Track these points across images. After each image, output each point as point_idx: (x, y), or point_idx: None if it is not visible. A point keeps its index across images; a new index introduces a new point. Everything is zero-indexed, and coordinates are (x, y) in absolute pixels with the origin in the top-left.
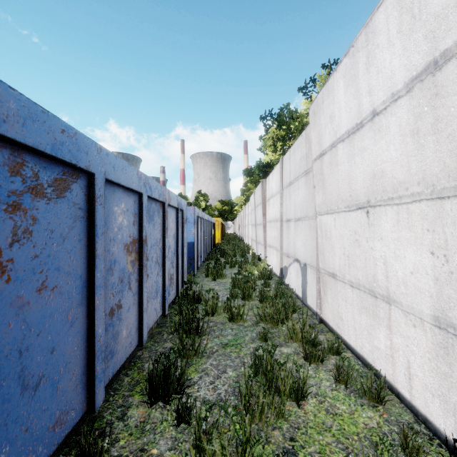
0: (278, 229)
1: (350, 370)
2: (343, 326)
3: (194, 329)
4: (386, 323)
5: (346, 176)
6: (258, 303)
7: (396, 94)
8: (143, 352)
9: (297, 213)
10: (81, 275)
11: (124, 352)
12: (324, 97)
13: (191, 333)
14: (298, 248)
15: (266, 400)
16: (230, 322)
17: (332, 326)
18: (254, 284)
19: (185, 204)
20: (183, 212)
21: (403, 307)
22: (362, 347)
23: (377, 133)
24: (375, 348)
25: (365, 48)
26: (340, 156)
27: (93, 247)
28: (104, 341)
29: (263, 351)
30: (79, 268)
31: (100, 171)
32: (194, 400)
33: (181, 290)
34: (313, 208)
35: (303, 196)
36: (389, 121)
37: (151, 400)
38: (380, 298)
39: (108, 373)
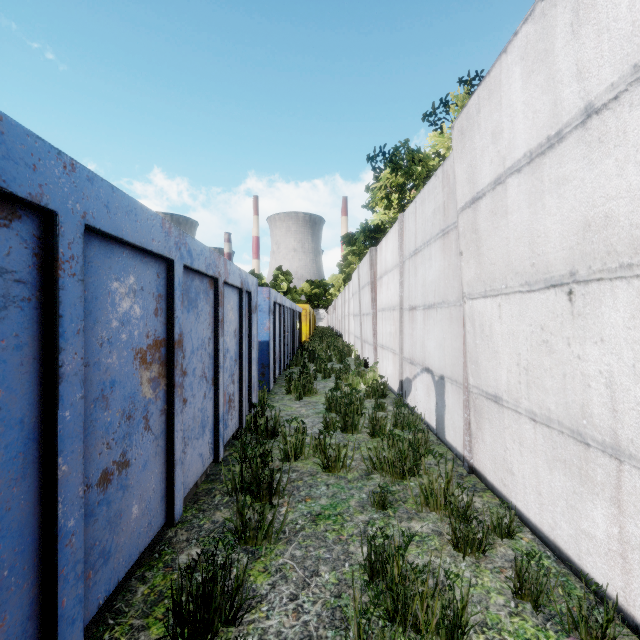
0: (396, 321)
1: (544, 579)
2: (514, 485)
3: (265, 488)
4: (610, 495)
5: (525, 232)
6: (368, 437)
7: None
8: (178, 531)
9: (428, 297)
10: (23, 419)
11: (135, 544)
12: (481, 102)
13: (260, 495)
14: (430, 351)
15: None
16: (324, 472)
17: (492, 482)
18: (361, 406)
19: (254, 283)
20: (250, 295)
21: None
22: (554, 527)
23: (595, 146)
24: (584, 534)
25: None
26: (513, 198)
27: (54, 359)
28: (83, 541)
29: (384, 539)
30: (17, 403)
31: (71, 210)
32: (260, 639)
33: (247, 418)
34: (456, 288)
35: (438, 270)
36: (625, 119)
37: None
38: (596, 447)
39: (95, 596)
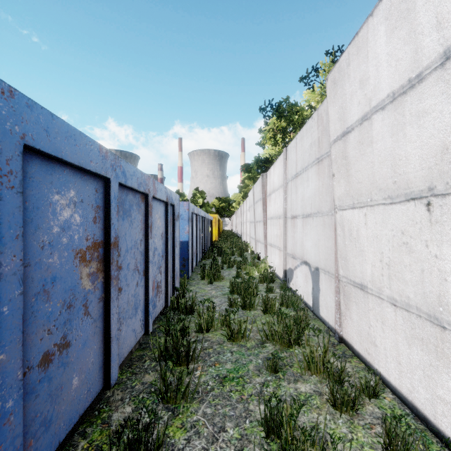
0: (281, 227)
1: (410, 439)
2: (376, 354)
3: (184, 355)
4: None
5: (388, 156)
6: (262, 313)
7: None
8: (115, 391)
9: (306, 209)
10: None
11: (75, 409)
12: (351, 57)
13: (180, 361)
14: (308, 248)
15: None
16: (229, 341)
17: (358, 350)
18: (256, 289)
19: (176, 198)
20: (174, 207)
21: None
22: (412, 390)
23: None
24: (440, 399)
25: None
26: (378, 130)
27: None
28: (22, 417)
29: (278, 402)
30: None
31: (9, 131)
32: None
33: (171, 298)
34: (328, 201)
35: (314, 189)
36: None
37: None
38: None
39: None
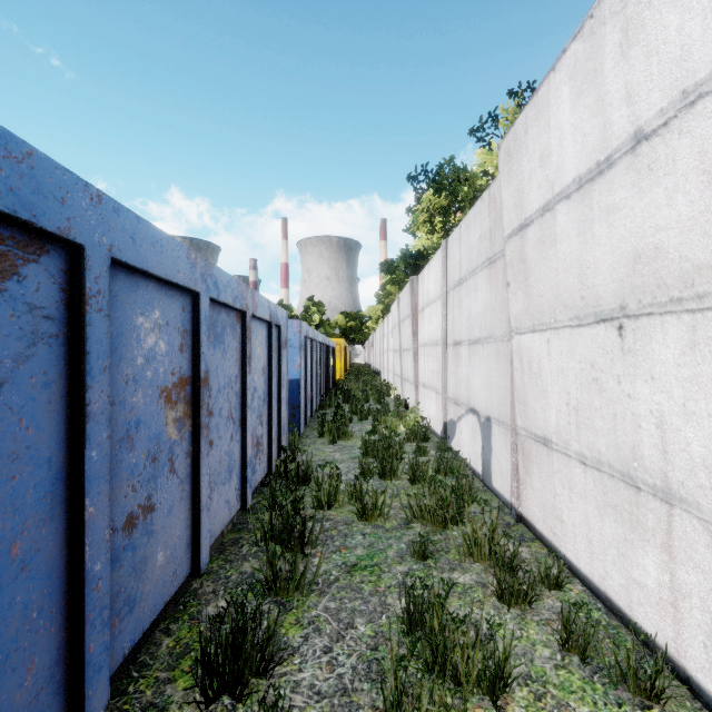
0: (440, 358)
1: (591, 629)
2: (563, 534)
3: (297, 537)
4: (661, 541)
5: (574, 262)
6: (408, 484)
7: (694, 91)
8: (204, 582)
9: (473, 332)
10: (51, 458)
11: (160, 593)
12: (529, 122)
13: (291, 545)
14: (476, 390)
15: (436, 709)
16: (360, 521)
17: (541, 531)
18: (400, 450)
19: (283, 316)
20: (280, 329)
21: (704, 514)
22: (605, 577)
23: (645, 174)
24: (635, 583)
25: (620, 14)
26: (562, 226)
27: (81, 398)
28: (109, 586)
29: (424, 588)
30: (45, 442)
31: (98, 243)
32: (292, 693)
33: (276, 463)
34: (503, 321)
35: (484, 302)
36: (675, 147)
37: (206, 696)
38: (647, 490)
39: (121, 645)
